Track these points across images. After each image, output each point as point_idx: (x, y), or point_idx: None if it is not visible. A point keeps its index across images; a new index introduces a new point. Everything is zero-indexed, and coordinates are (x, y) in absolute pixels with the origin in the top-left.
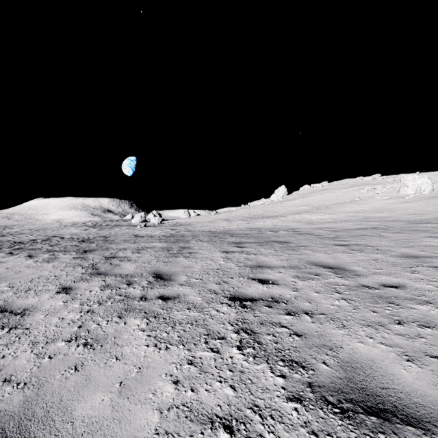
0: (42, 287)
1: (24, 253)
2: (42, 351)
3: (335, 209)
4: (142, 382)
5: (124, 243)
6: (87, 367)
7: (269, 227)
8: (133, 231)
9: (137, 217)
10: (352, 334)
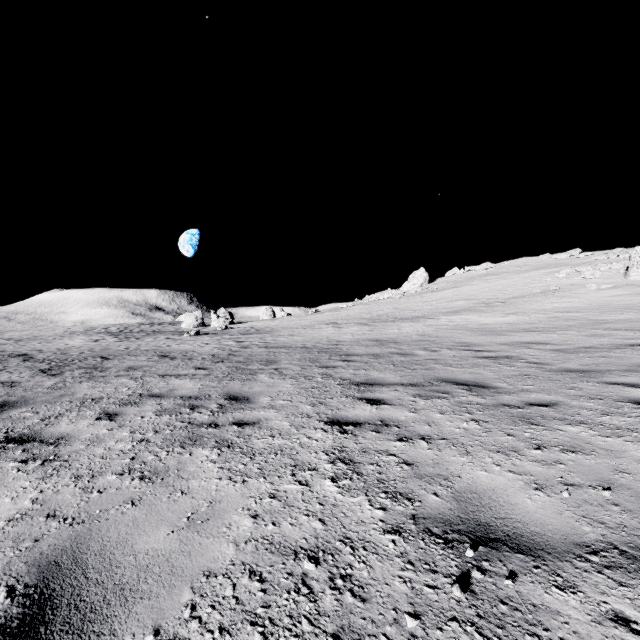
0: None
1: None
2: None
3: (520, 306)
4: None
5: (117, 377)
6: None
7: (415, 339)
8: (170, 345)
9: (189, 319)
10: None
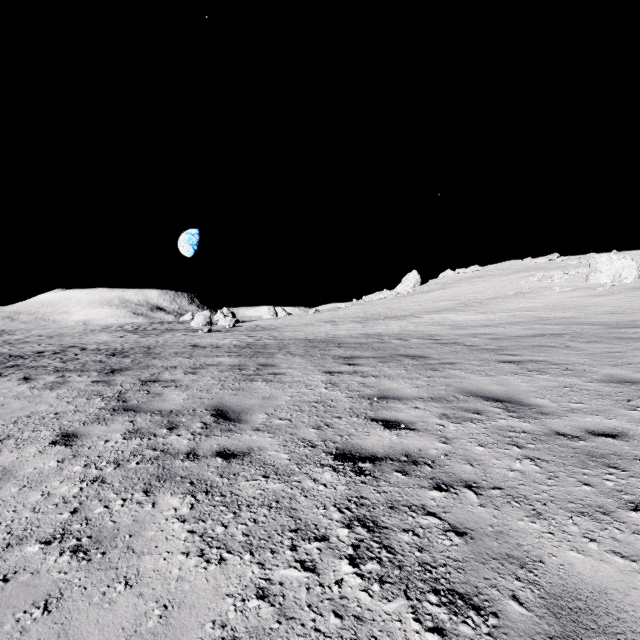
0: (29, 434)
1: (18, 374)
2: None
3: (492, 306)
4: None
5: (174, 357)
6: (68, 604)
7: (396, 333)
8: (192, 339)
9: (198, 318)
10: (555, 531)
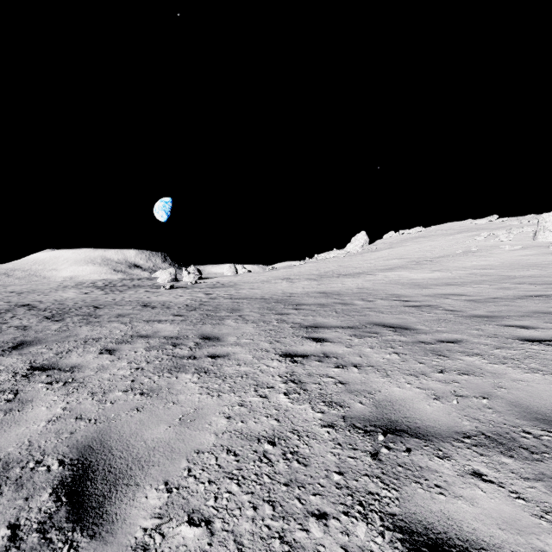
0: None
1: None
2: None
3: (444, 264)
4: None
5: (110, 322)
6: None
7: (355, 292)
8: (149, 296)
9: (164, 275)
10: None
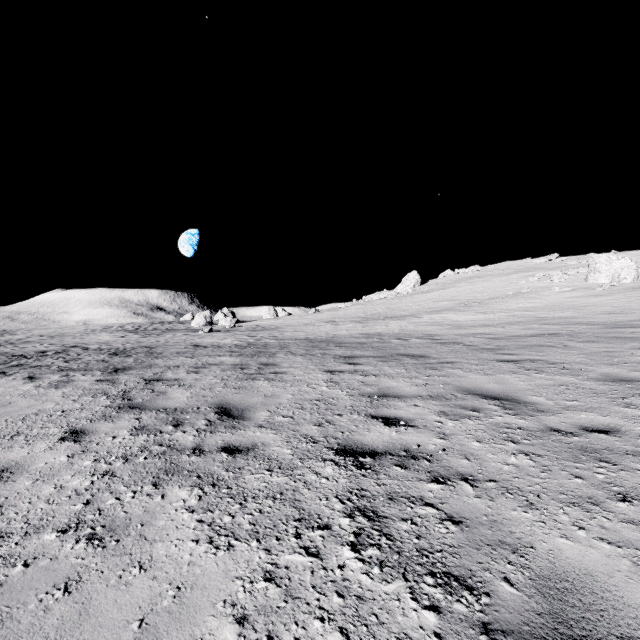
0: (38, 430)
1: (23, 373)
2: (14, 551)
3: (492, 306)
4: (181, 619)
5: (176, 357)
6: (87, 586)
7: (396, 333)
8: (193, 339)
9: (199, 318)
10: (547, 520)
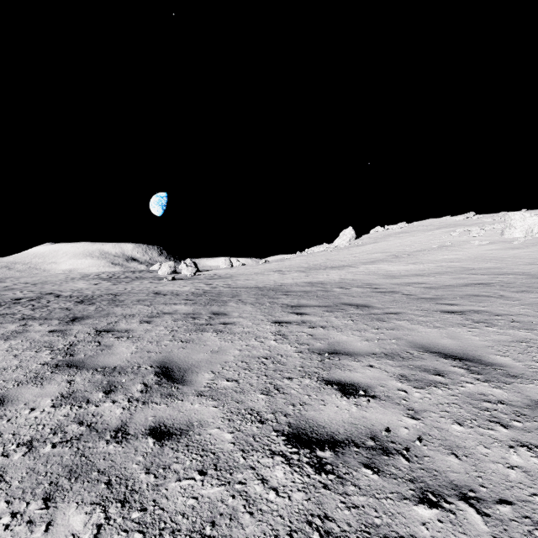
0: None
1: None
2: None
3: (420, 257)
4: None
5: (135, 305)
6: None
7: (337, 282)
8: (156, 286)
9: (164, 268)
10: None
